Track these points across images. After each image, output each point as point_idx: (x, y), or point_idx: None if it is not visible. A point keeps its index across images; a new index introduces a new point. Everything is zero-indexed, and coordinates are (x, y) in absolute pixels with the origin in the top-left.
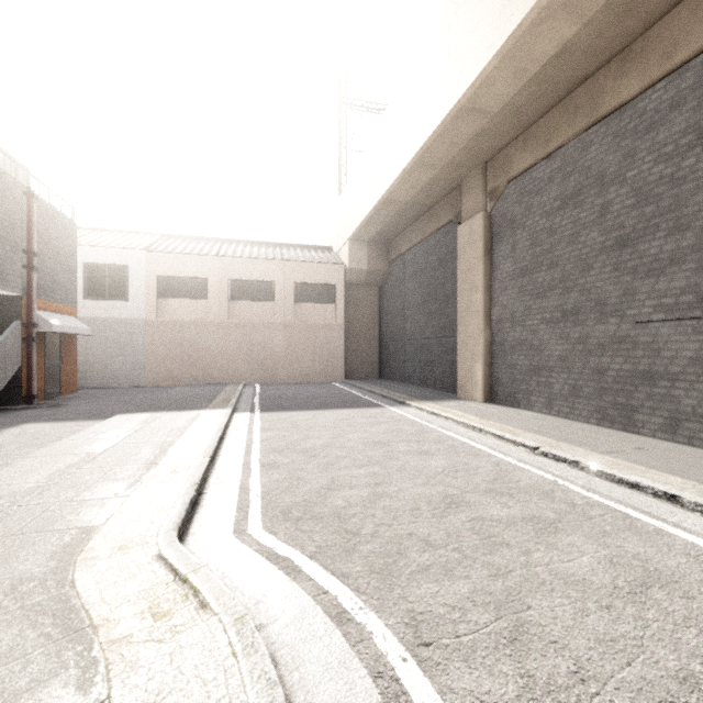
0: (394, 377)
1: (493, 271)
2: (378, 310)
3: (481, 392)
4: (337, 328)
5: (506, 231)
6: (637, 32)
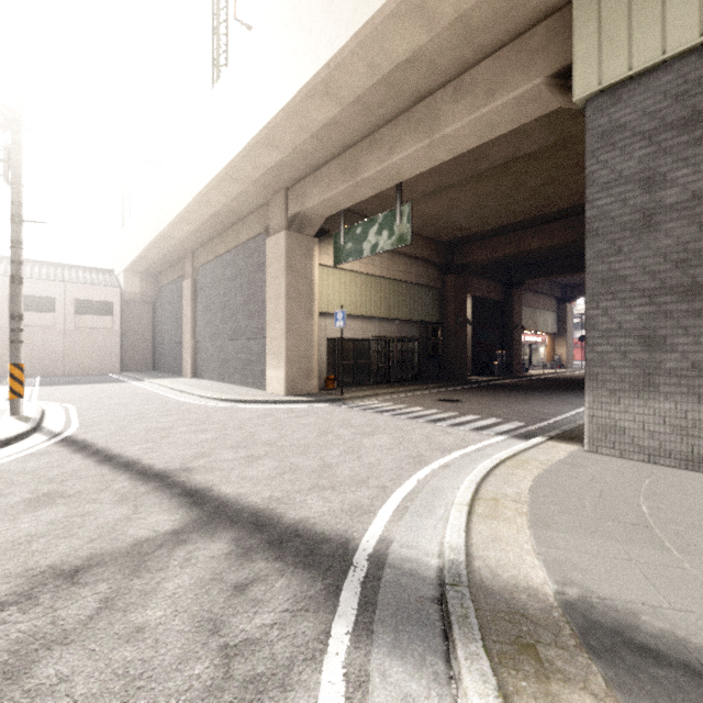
0: (161, 369)
1: (196, 310)
2: (152, 321)
3: (190, 373)
4: (115, 335)
5: (200, 291)
6: (222, 231)
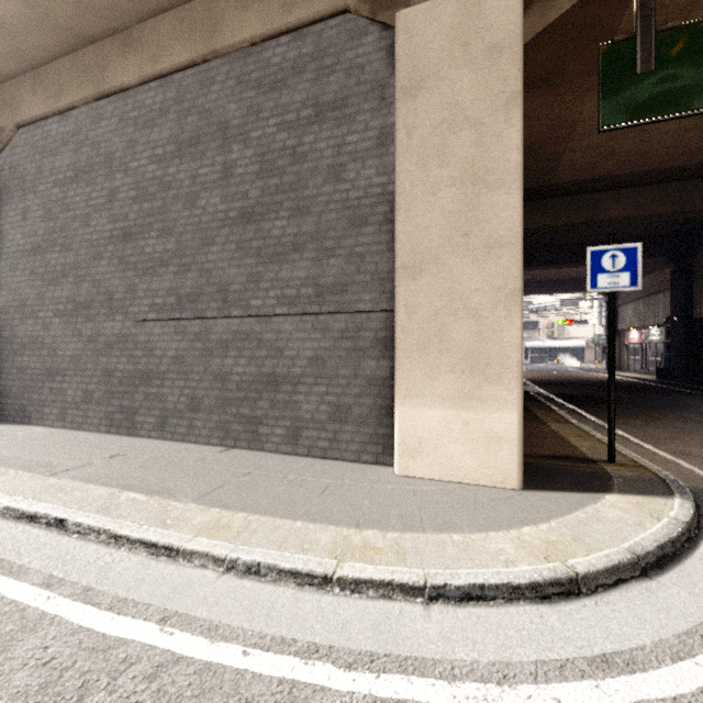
0: None
1: (0, 242)
2: None
3: None
4: None
5: (16, 191)
6: (134, 17)
